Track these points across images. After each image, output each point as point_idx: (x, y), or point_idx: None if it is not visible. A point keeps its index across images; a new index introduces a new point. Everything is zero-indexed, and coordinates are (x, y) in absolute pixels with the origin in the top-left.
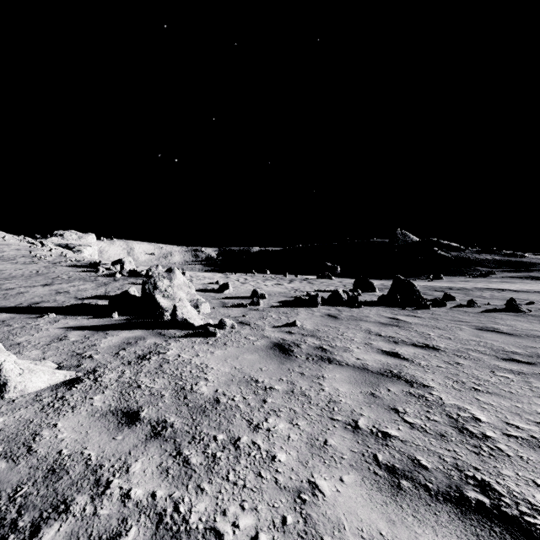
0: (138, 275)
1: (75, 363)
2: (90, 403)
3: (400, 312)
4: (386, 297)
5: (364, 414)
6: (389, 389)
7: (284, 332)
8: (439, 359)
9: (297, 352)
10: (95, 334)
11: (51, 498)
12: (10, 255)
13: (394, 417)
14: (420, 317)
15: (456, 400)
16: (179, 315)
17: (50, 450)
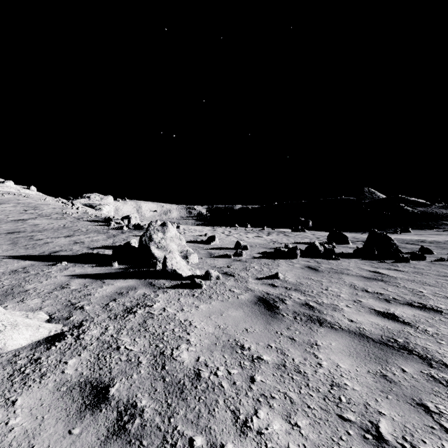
0: (141, 228)
1: (66, 314)
2: (62, 370)
3: (380, 265)
4: (362, 250)
5: (384, 412)
6: (403, 369)
7: (267, 284)
8: (447, 324)
9: (283, 309)
10: (94, 283)
11: None
12: (47, 212)
13: (427, 421)
14: (403, 271)
15: None
16: (168, 266)
17: None
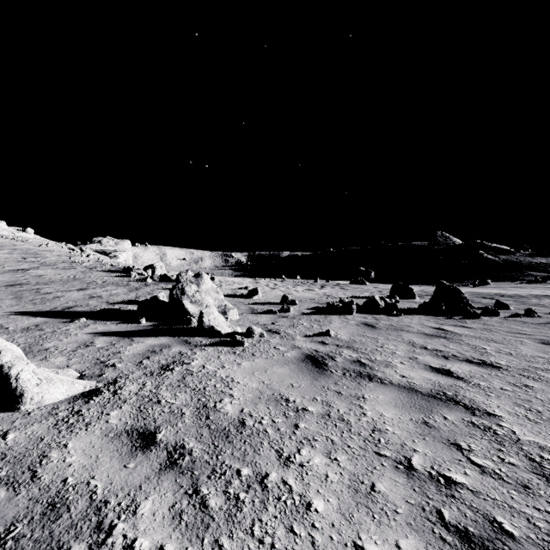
0: (169, 280)
1: (97, 372)
2: (106, 420)
3: (446, 322)
4: (429, 304)
5: (418, 450)
6: (445, 417)
7: (317, 342)
8: (501, 379)
9: (332, 366)
10: (121, 341)
11: (45, 544)
12: (52, 260)
13: (457, 455)
14: (470, 328)
15: (534, 435)
16: (205, 322)
17: (54, 477)
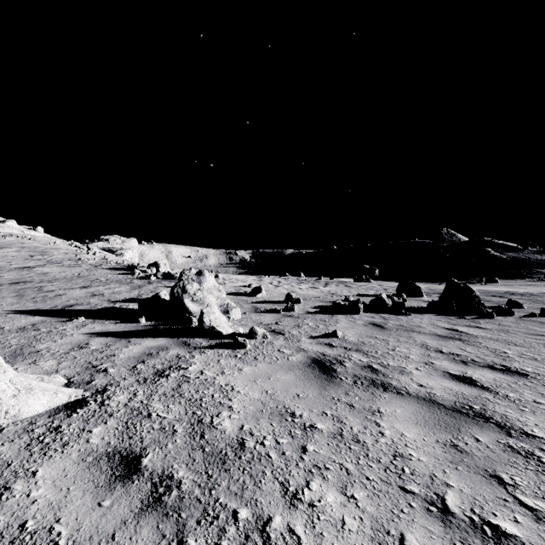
0: (172, 278)
1: (87, 378)
2: (86, 439)
3: (458, 322)
4: (438, 303)
5: (452, 484)
6: (477, 438)
7: (323, 344)
8: (532, 389)
9: (341, 372)
10: (118, 342)
11: None
12: (58, 258)
13: (500, 493)
14: (486, 329)
15: None
16: (206, 322)
17: (12, 519)
